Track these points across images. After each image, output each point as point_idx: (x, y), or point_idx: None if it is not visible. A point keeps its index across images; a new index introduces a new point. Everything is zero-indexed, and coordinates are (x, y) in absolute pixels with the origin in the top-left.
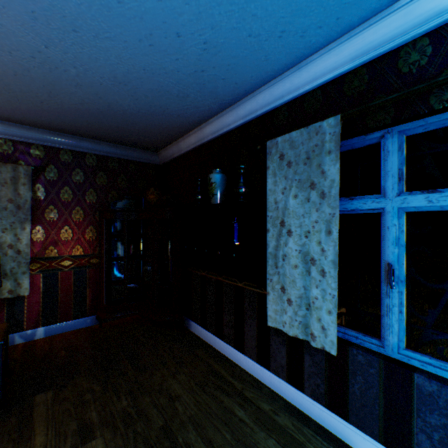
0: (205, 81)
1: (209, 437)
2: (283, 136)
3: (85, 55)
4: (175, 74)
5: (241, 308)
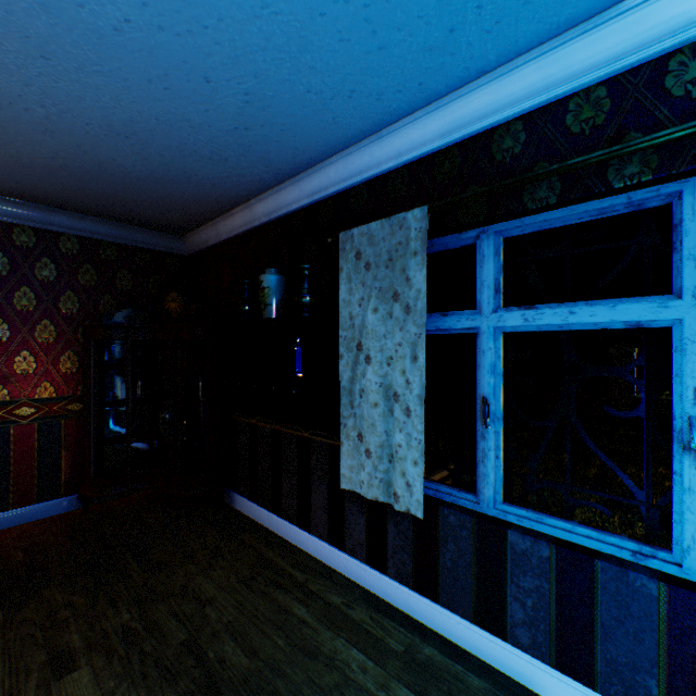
0: (251, 142)
1: (254, 647)
2: (360, 228)
3: (60, 91)
4: (205, 129)
5: (308, 468)
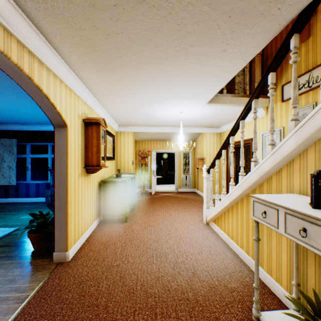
0: None
1: None
2: (3, 139)
3: None
4: None
5: None
